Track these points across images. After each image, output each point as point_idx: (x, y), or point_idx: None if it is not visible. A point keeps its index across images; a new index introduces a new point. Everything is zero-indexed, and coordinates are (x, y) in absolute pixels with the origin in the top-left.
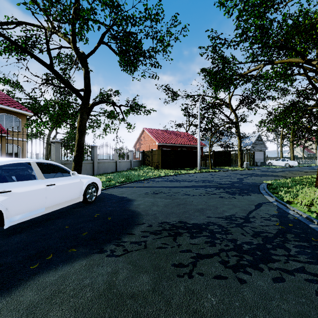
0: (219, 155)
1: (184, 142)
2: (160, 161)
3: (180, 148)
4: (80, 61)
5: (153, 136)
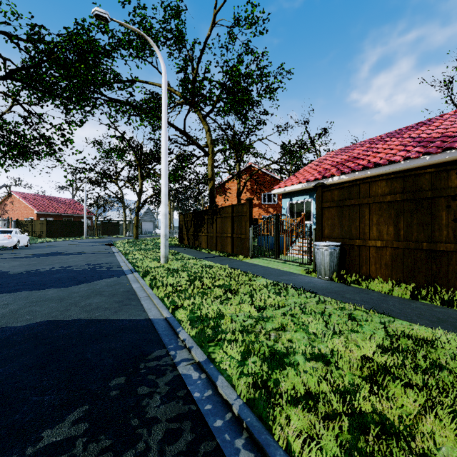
0: (108, 225)
1: (70, 211)
2: (44, 230)
3: (67, 219)
4: None
5: (29, 203)
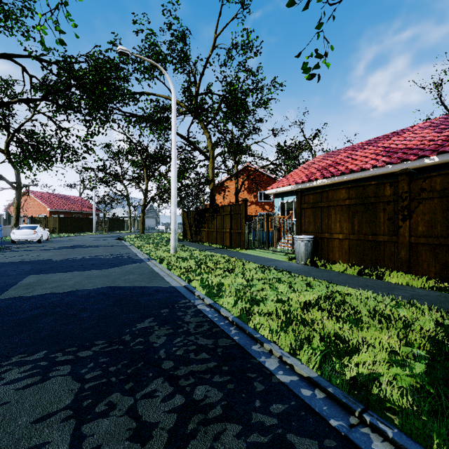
0: (114, 221)
1: (79, 208)
2: (57, 226)
3: (77, 216)
4: (13, 166)
5: (42, 201)
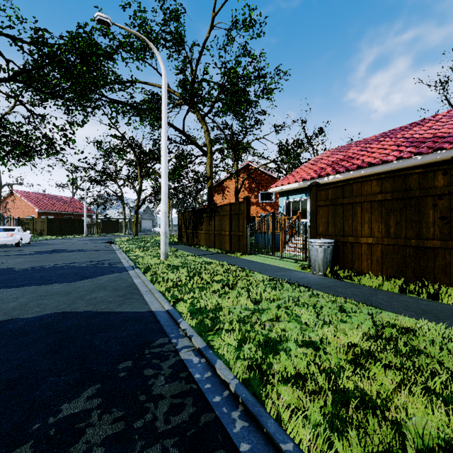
0: (108, 223)
1: (71, 209)
2: (45, 228)
3: (67, 217)
4: None
5: (30, 201)
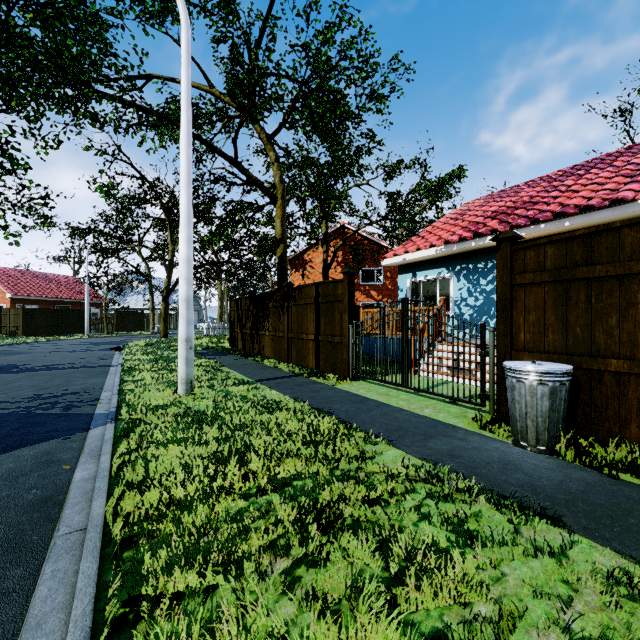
0: (126, 316)
1: (67, 295)
2: (20, 325)
3: (58, 307)
4: None
5: None
